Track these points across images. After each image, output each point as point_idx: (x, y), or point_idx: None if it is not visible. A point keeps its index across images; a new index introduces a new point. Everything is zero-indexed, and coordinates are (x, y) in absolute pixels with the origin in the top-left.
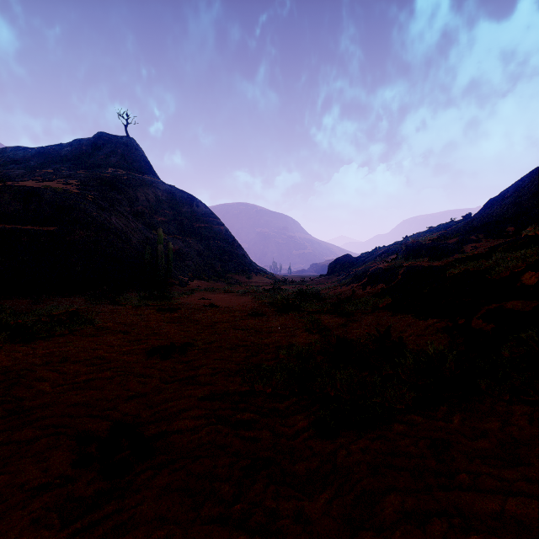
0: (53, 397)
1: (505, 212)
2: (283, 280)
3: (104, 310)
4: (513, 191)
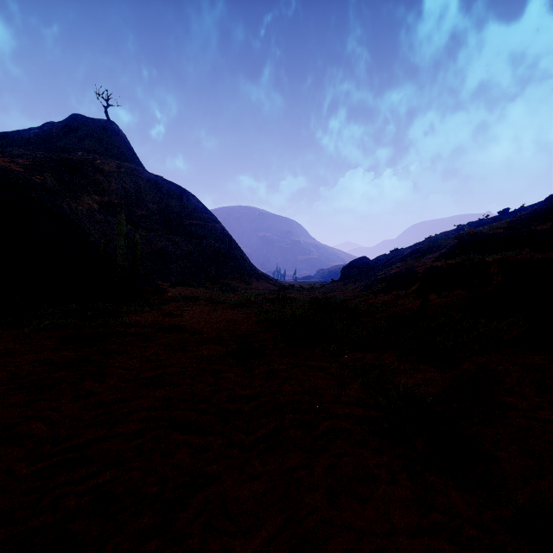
0: None
1: None
2: (289, 286)
3: None
4: None
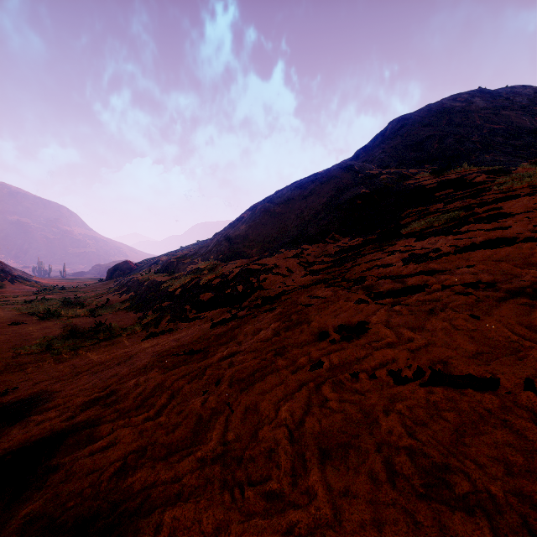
0: None
1: (215, 245)
2: (51, 287)
3: None
4: (223, 232)
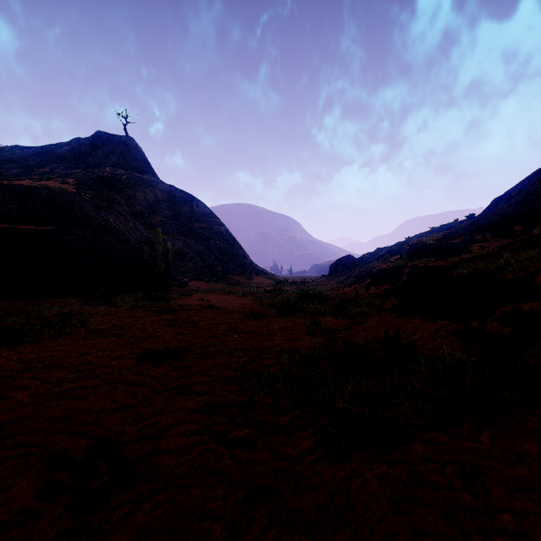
0: (30, 409)
1: (512, 211)
2: (284, 280)
3: (99, 311)
4: (519, 190)
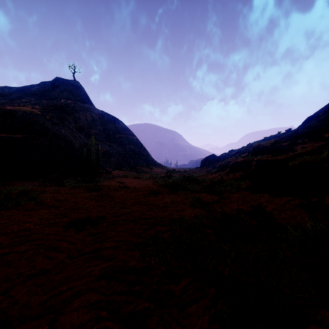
0: None
1: (321, 124)
2: (172, 170)
3: (50, 190)
4: (325, 111)
